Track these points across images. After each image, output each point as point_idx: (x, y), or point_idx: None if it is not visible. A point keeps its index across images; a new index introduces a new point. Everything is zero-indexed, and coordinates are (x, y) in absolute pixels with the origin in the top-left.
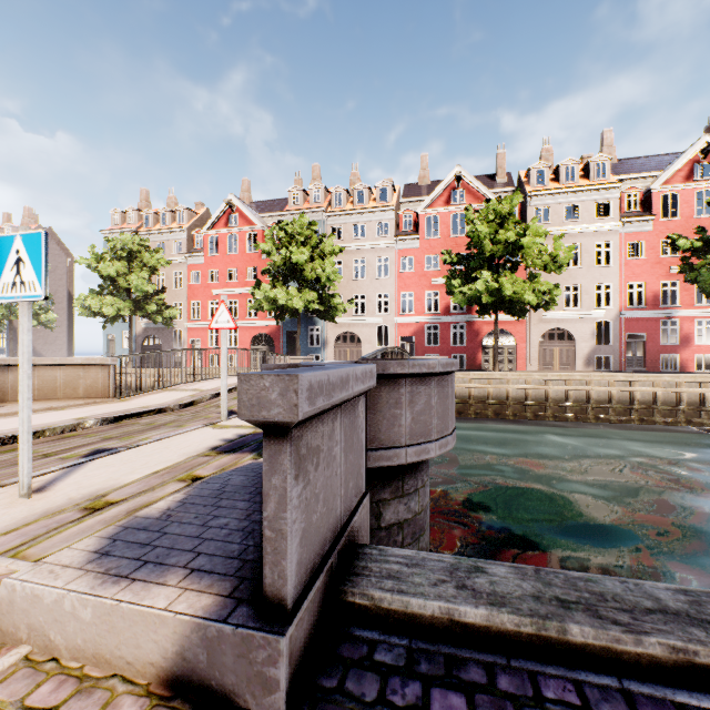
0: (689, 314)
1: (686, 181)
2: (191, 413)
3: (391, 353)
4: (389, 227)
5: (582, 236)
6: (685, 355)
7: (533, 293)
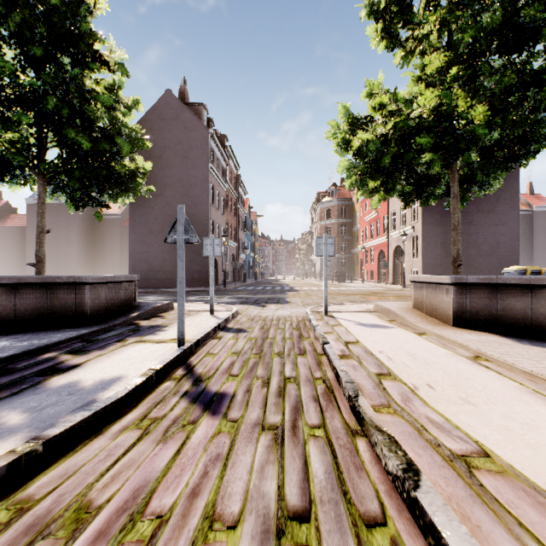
0: None
1: None
2: (287, 388)
3: None
4: None
5: None
6: None
7: None
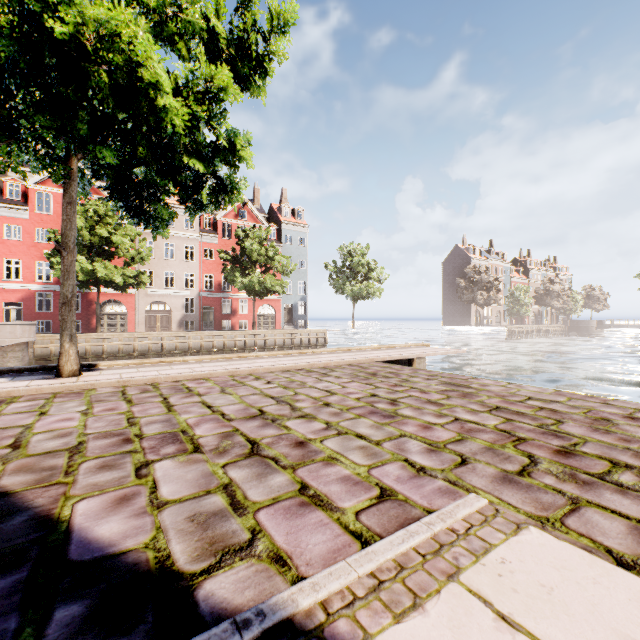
0: (236, 296)
1: (235, 218)
2: None
3: None
4: None
5: (177, 239)
6: (234, 320)
7: (122, 276)
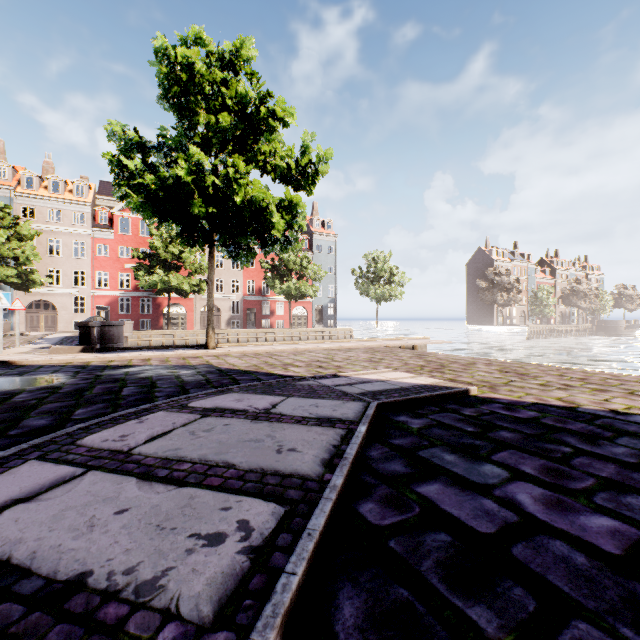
0: (274, 299)
1: None
2: None
3: (95, 319)
4: (87, 219)
5: None
6: (272, 320)
7: (189, 285)
